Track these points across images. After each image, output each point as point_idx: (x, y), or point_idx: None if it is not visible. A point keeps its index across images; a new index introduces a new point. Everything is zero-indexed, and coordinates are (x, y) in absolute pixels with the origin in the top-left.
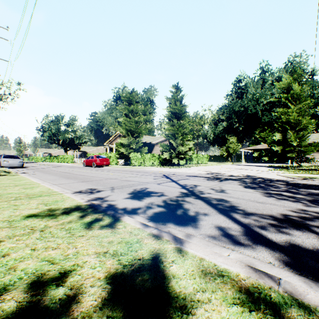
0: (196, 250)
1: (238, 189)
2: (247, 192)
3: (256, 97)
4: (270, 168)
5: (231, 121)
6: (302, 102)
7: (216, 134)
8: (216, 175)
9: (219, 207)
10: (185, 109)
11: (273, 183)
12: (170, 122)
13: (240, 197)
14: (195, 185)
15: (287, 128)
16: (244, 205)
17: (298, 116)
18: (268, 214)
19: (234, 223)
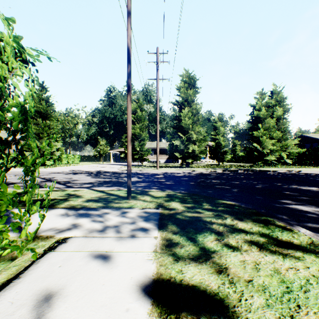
0: (41, 189)
1: (82, 177)
2: (85, 177)
3: (123, 109)
4: (124, 166)
5: (103, 125)
6: (143, 122)
7: (89, 136)
8: (76, 171)
9: (62, 183)
10: (53, 110)
11: (107, 173)
12: (33, 120)
13: (79, 179)
14: (54, 177)
15: (135, 138)
16: (76, 181)
17: (140, 131)
18: (84, 182)
19: (64, 186)
